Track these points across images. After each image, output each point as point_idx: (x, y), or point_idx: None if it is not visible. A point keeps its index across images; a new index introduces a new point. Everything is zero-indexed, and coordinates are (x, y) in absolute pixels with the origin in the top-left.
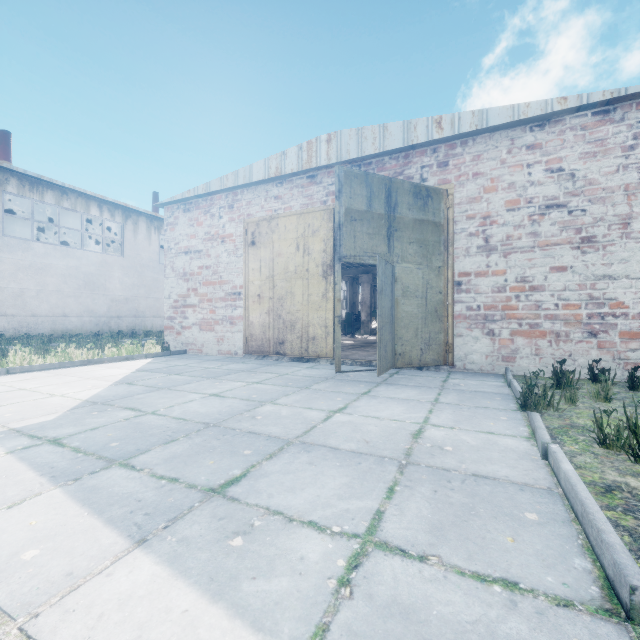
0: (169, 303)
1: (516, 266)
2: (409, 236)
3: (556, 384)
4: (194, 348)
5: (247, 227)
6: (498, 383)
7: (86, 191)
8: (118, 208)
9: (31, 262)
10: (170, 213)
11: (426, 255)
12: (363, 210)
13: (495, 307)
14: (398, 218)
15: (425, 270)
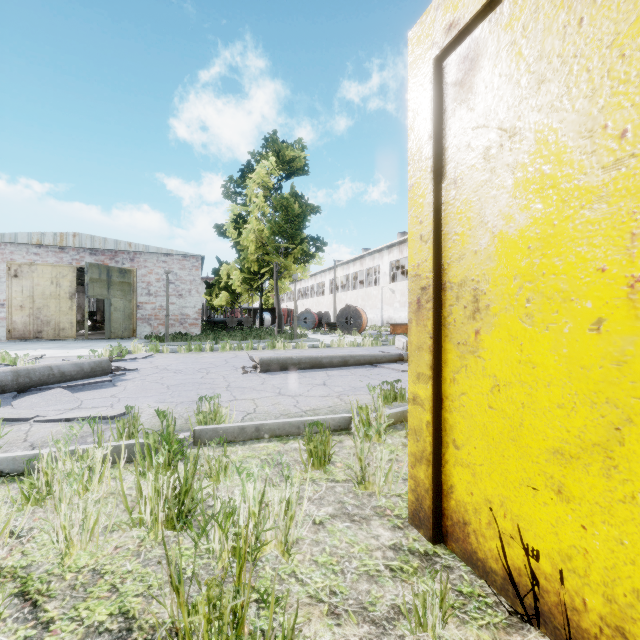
0: None
1: (159, 301)
2: (117, 288)
3: None
4: None
5: (11, 266)
6: None
7: None
8: None
9: None
10: None
11: (125, 295)
12: (97, 278)
13: (152, 315)
14: (113, 281)
15: (124, 301)
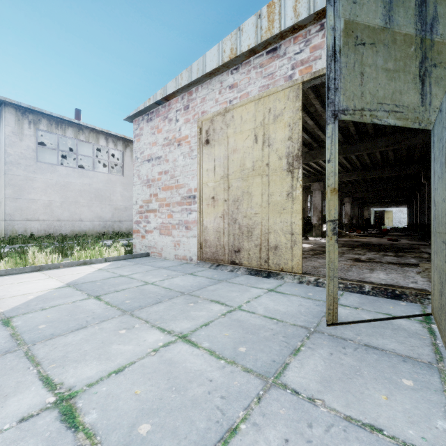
0: (136, 208)
1: None
2: None
3: None
4: (155, 251)
5: (201, 125)
6: None
7: (95, 127)
8: (119, 139)
9: (57, 181)
10: (137, 125)
11: None
12: (377, 26)
13: None
14: (438, 44)
15: None
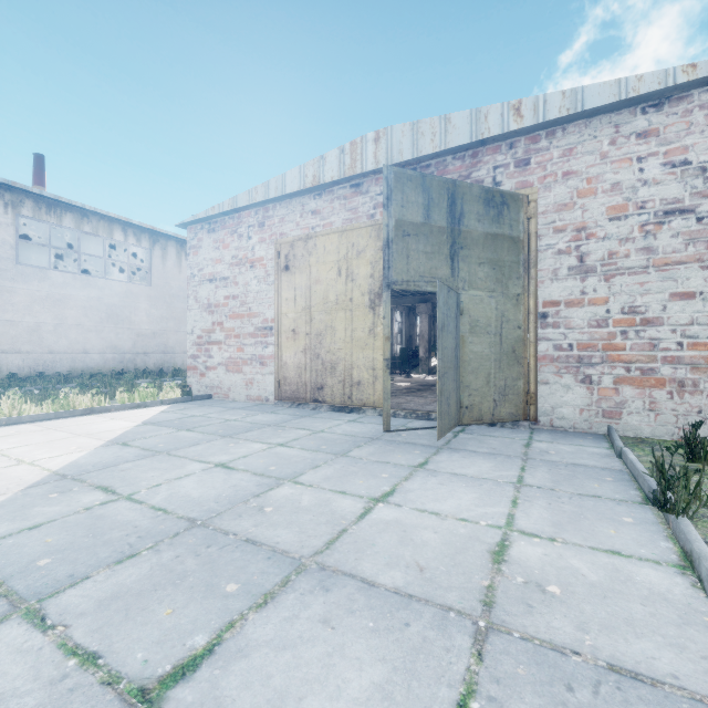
0: (192, 339)
1: (622, 292)
2: (479, 255)
3: (688, 455)
4: (220, 392)
5: (280, 249)
6: (601, 450)
7: (109, 213)
8: (145, 232)
9: (48, 293)
10: (193, 234)
11: (501, 279)
12: (419, 222)
13: (593, 346)
14: (464, 232)
15: (499, 299)
